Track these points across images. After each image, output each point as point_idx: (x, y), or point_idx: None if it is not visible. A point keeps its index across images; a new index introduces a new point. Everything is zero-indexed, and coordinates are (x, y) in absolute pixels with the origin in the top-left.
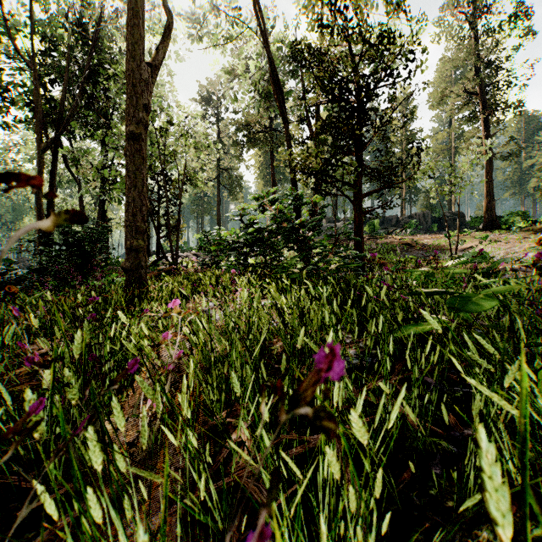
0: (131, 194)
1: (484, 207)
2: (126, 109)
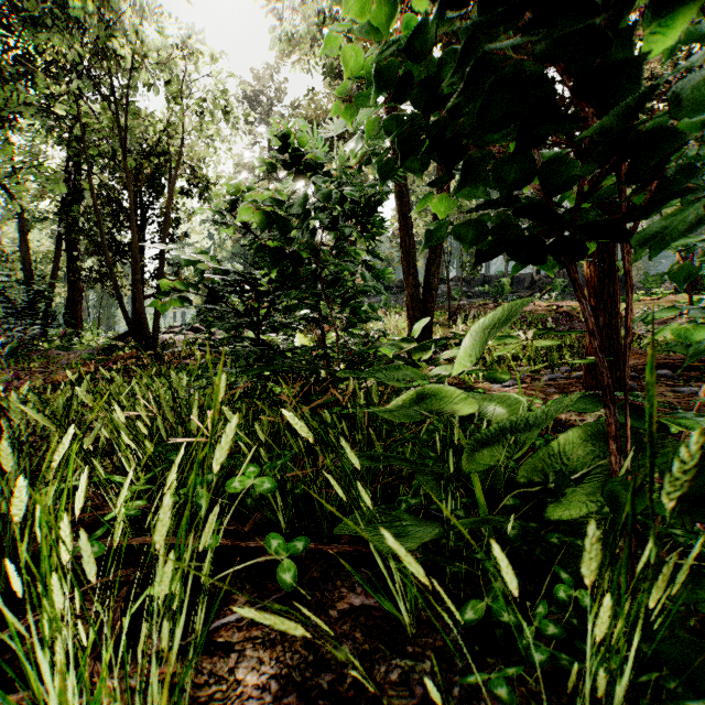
0: None
1: (677, 257)
2: None
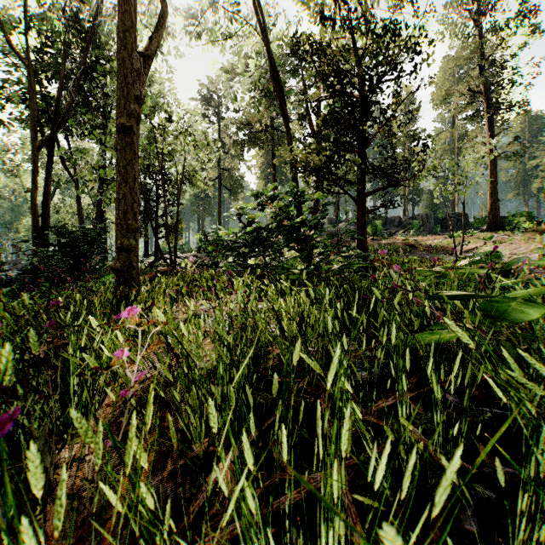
0: (122, 190)
1: (488, 208)
2: (117, 101)
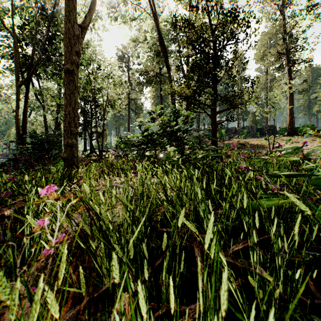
0: (67, 109)
1: (288, 122)
2: (64, 54)
